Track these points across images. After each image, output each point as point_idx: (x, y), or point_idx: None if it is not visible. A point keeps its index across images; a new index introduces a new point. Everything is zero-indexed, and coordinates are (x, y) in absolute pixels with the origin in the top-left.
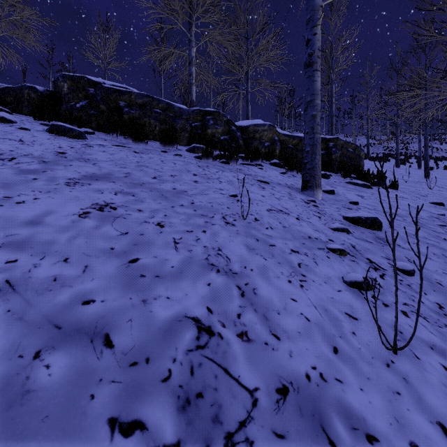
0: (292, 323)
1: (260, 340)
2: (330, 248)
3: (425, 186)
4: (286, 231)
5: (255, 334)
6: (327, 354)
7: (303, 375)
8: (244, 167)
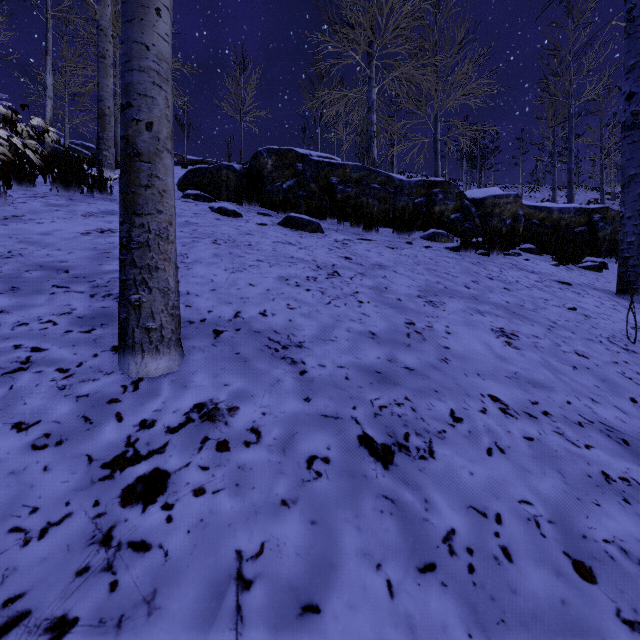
0: None
1: None
2: None
3: None
4: None
5: None
6: None
7: None
8: (511, 260)
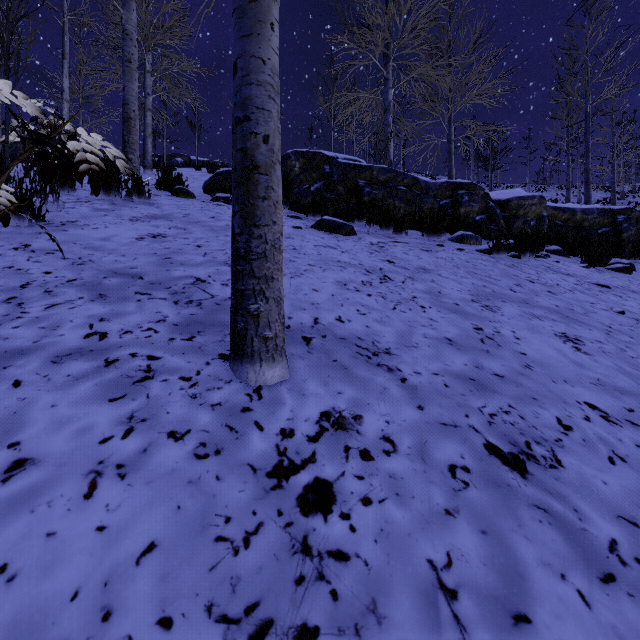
0: None
1: None
2: None
3: None
4: None
5: None
6: None
7: None
8: (543, 263)
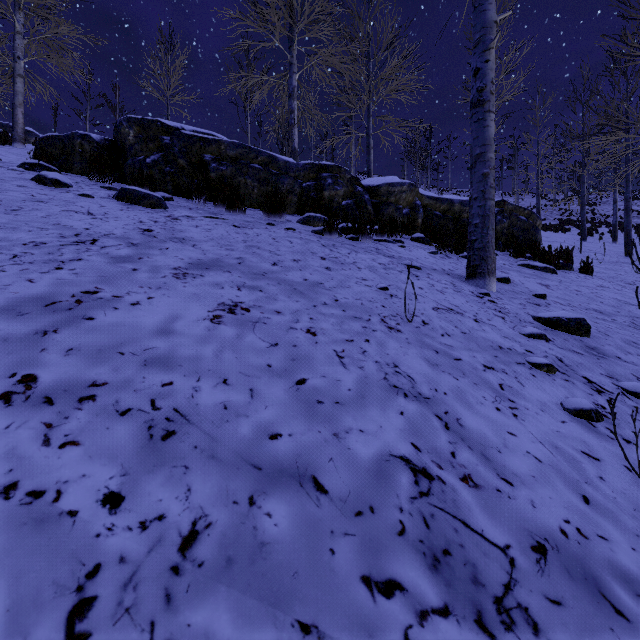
0: (521, 465)
1: (489, 486)
2: (533, 362)
3: (628, 268)
4: (467, 339)
5: (481, 479)
6: (577, 504)
7: (557, 530)
8: (380, 246)
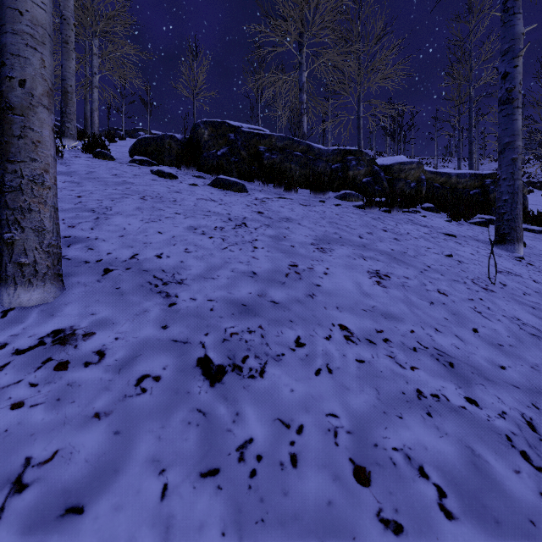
0: None
1: None
2: None
3: None
4: None
5: None
6: None
7: None
8: (409, 217)
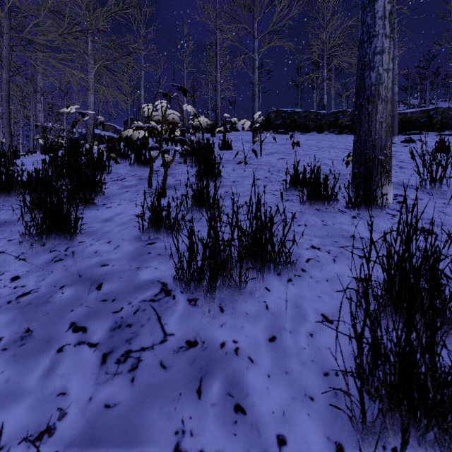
0: None
1: None
2: None
3: None
4: None
5: None
6: None
7: None
8: None
